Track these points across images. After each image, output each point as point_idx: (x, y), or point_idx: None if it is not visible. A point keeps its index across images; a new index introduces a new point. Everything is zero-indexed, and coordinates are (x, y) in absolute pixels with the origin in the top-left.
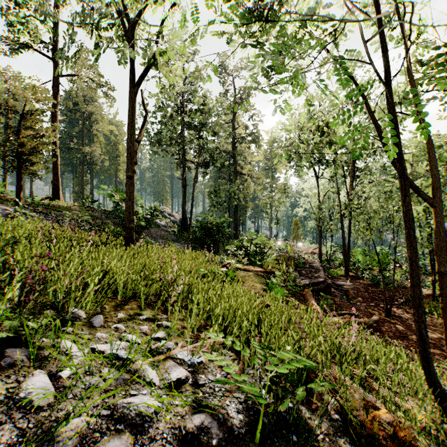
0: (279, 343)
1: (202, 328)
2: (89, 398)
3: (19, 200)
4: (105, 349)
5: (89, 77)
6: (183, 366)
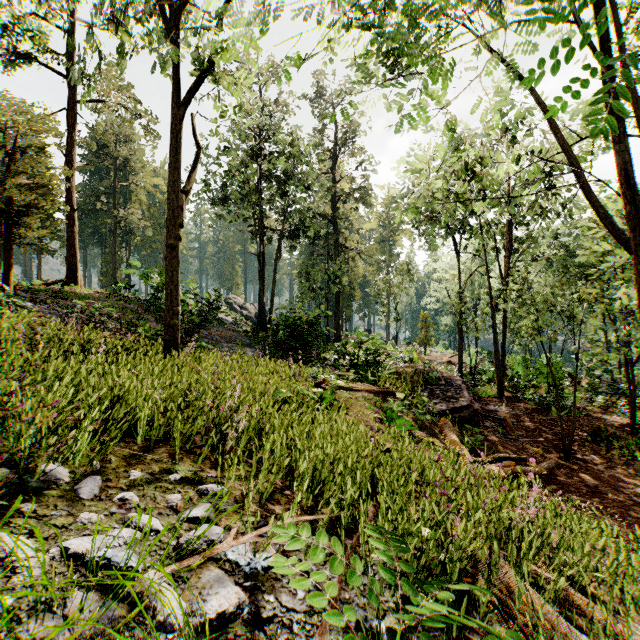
0: (408, 523)
1: (278, 493)
2: None
3: (9, 284)
4: (88, 549)
5: (121, 105)
6: (235, 577)
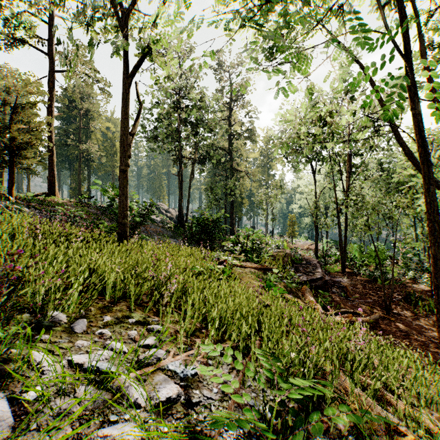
0: (281, 349)
1: (197, 332)
2: (58, 428)
3: (12, 196)
4: (85, 361)
5: (85, 73)
6: (174, 379)
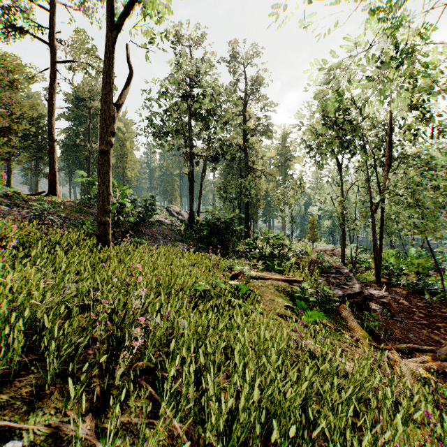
0: None
1: None
2: None
3: None
4: None
5: (88, 63)
6: None
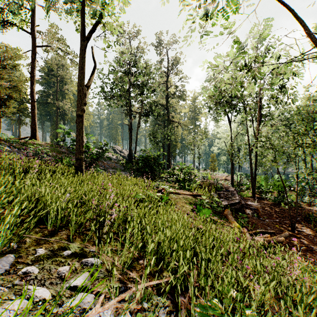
0: (222, 287)
1: (135, 262)
2: None
3: None
4: None
5: (58, 48)
6: None
